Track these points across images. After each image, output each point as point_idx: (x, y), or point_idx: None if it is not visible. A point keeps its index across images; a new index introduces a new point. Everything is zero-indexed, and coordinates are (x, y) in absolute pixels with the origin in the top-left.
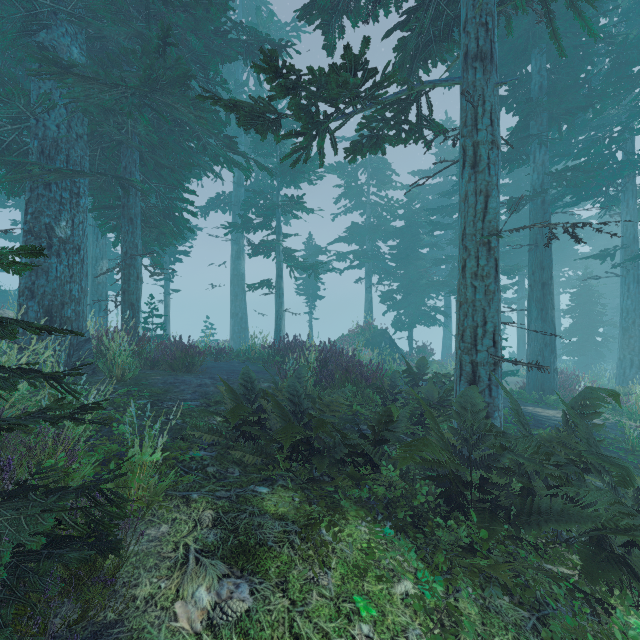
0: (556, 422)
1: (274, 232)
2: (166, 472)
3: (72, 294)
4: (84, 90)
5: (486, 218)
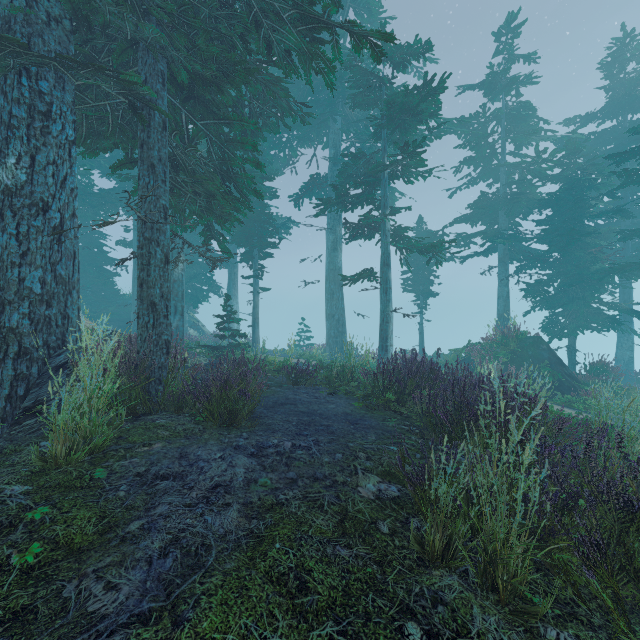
0: None
1: (378, 206)
2: None
3: (24, 286)
4: None
5: None
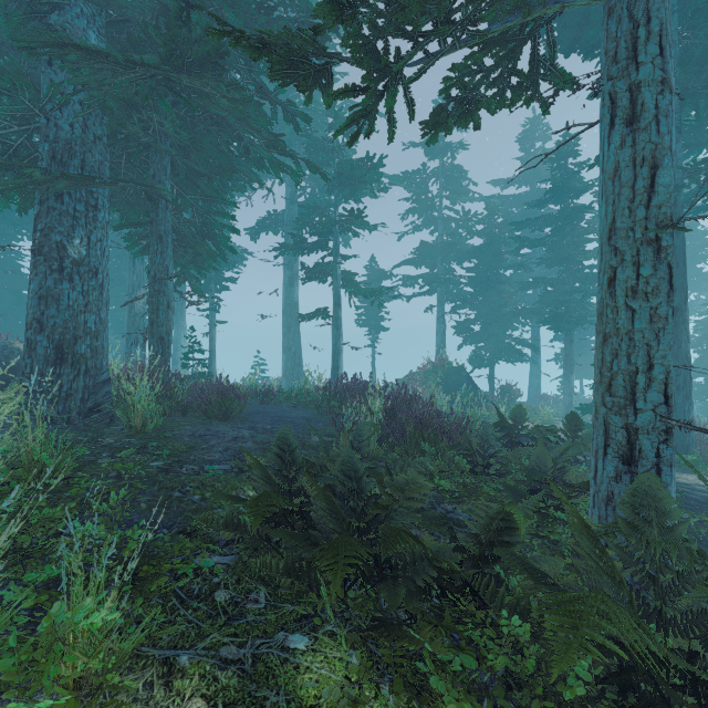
0: (705, 494)
1: (331, 253)
2: (150, 603)
3: (87, 326)
4: (94, 73)
5: (652, 201)
